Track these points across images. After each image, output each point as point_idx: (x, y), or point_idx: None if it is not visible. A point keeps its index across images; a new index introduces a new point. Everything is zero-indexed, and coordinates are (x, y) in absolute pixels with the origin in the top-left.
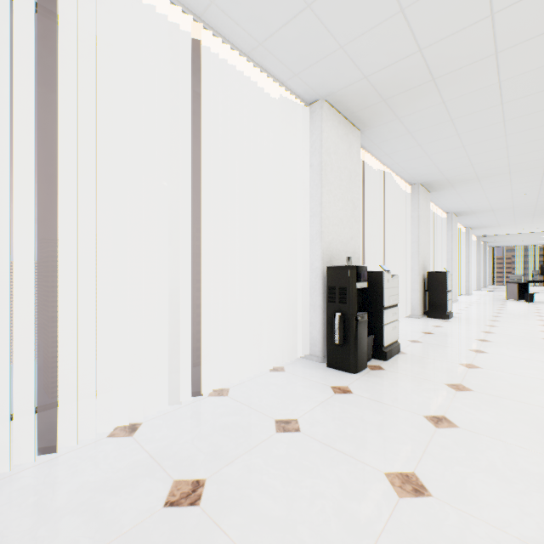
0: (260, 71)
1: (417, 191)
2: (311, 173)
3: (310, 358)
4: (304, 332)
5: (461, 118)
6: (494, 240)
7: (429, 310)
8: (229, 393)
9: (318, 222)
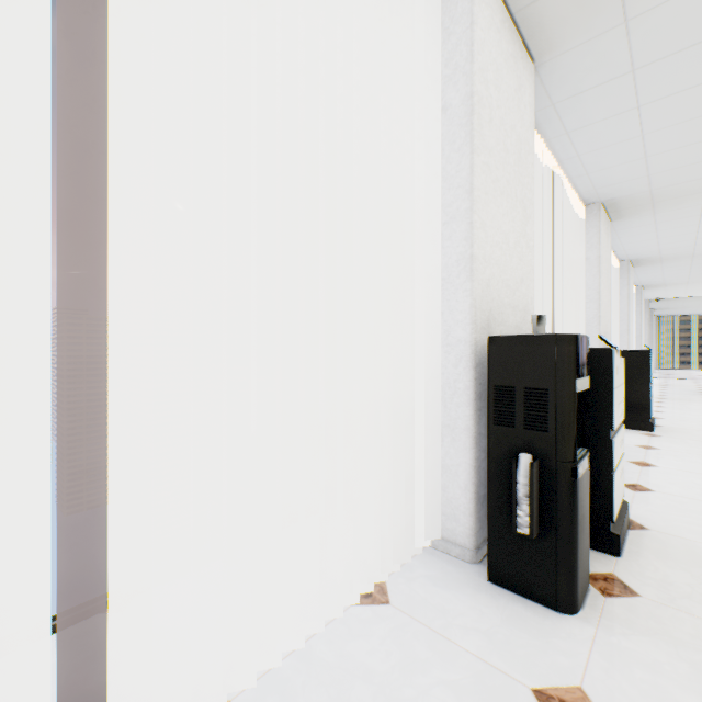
0: None
1: (597, 216)
2: (445, 126)
3: (443, 547)
4: (428, 486)
5: None
6: (665, 307)
7: None
8: None
9: (462, 234)
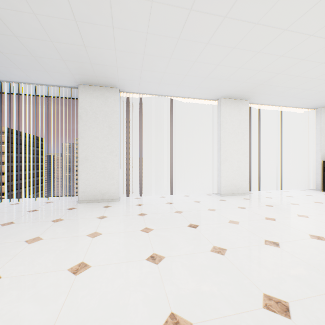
0: (297, 108)
1: None
2: (316, 131)
3: (315, 190)
4: (313, 182)
5: None
6: None
7: None
8: (289, 191)
9: (319, 146)
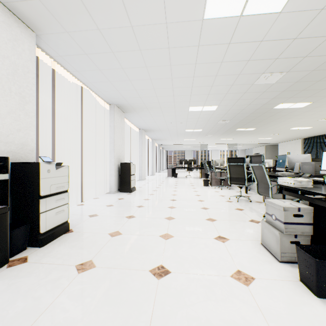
0: None
1: (114, 109)
2: None
3: None
4: None
5: (119, 53)
6: (166, 147)
7: (121, 187)
8: None
9: None
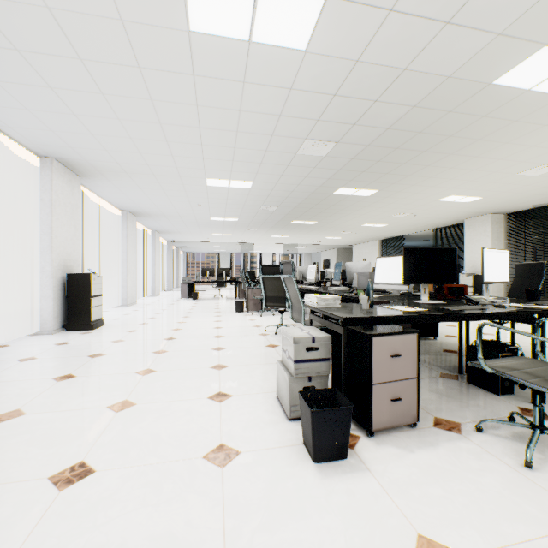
0: None
1: (51, 167)
2: None
3: None
4: None
5: (35, 56)
6: (185, 246)
7: (70, 321)
8: None
9: None
